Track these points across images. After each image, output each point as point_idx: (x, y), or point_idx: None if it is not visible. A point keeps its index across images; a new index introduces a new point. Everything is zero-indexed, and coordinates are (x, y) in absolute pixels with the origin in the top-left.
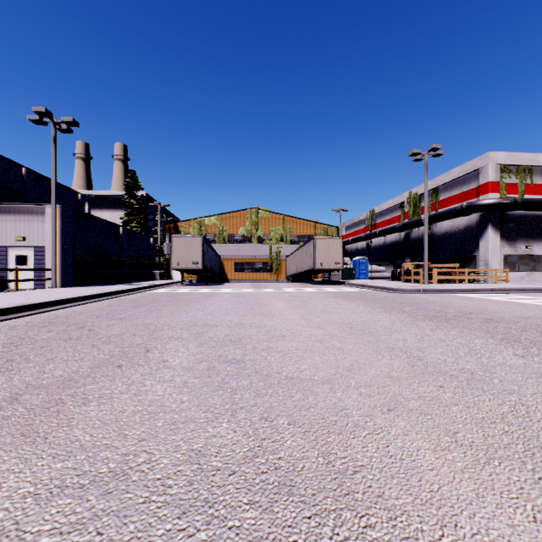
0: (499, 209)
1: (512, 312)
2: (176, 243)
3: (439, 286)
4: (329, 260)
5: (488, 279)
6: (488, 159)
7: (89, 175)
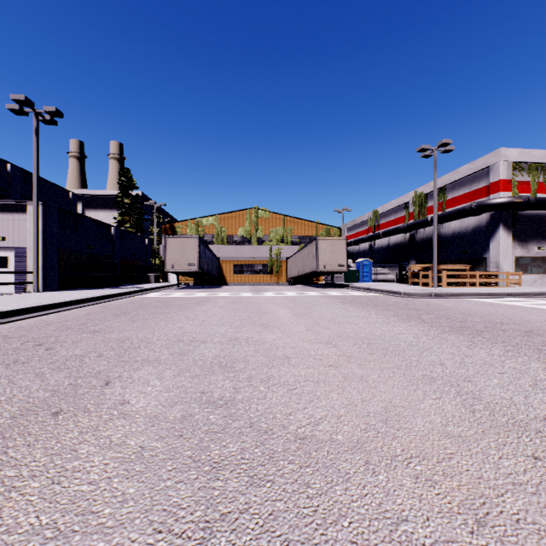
0: (511, 208)
1: None
2: (171, 244)
3: (450, 290)
4: (333, 262)
5: (499, 281)
6: (499, 156)
7: (83, 174)
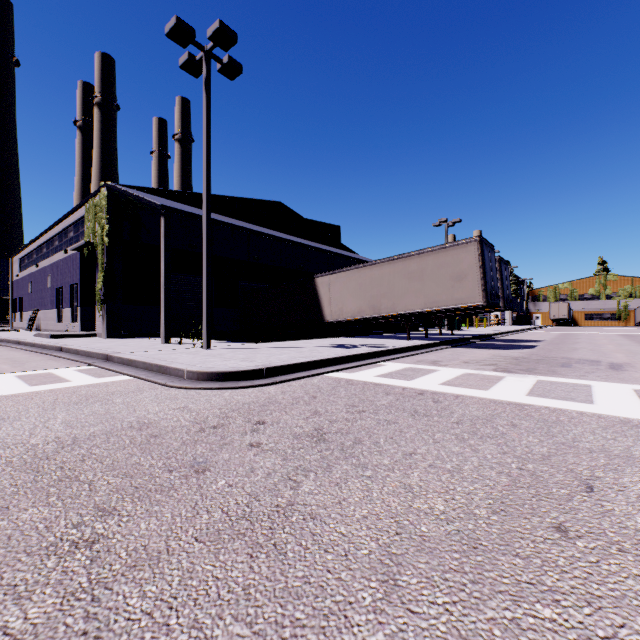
0: None
1: None
2: (552, 306)
3: None
4: None
5: None
6: None
7: None
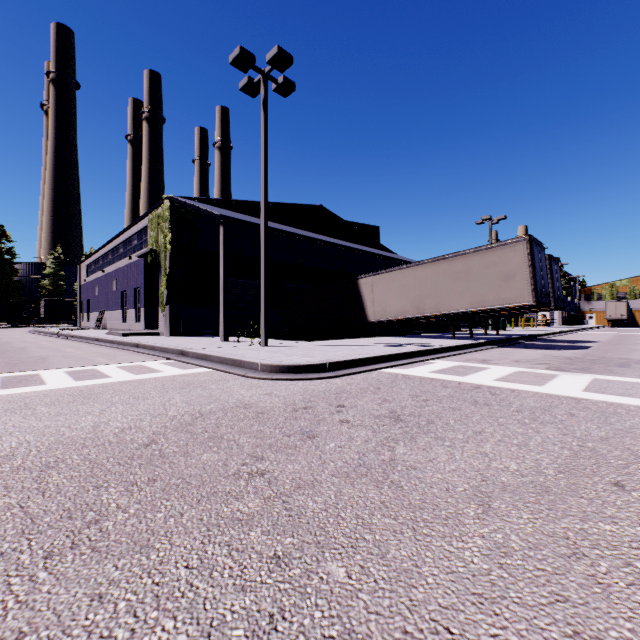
0: None
1: None
2: (608, 305)
3: None
4: None
5: None
6: None
7: None
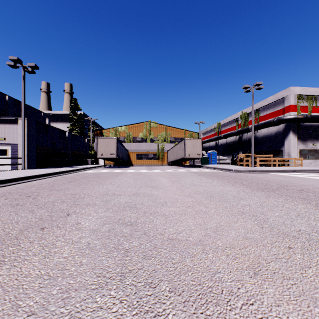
0: (296, 121)
1: (313, 185)
2: (100, 142)
3: (261, 168)
4: (194, 152)
5: (290, 164)
6: (290, 91)
7: (49, 102)
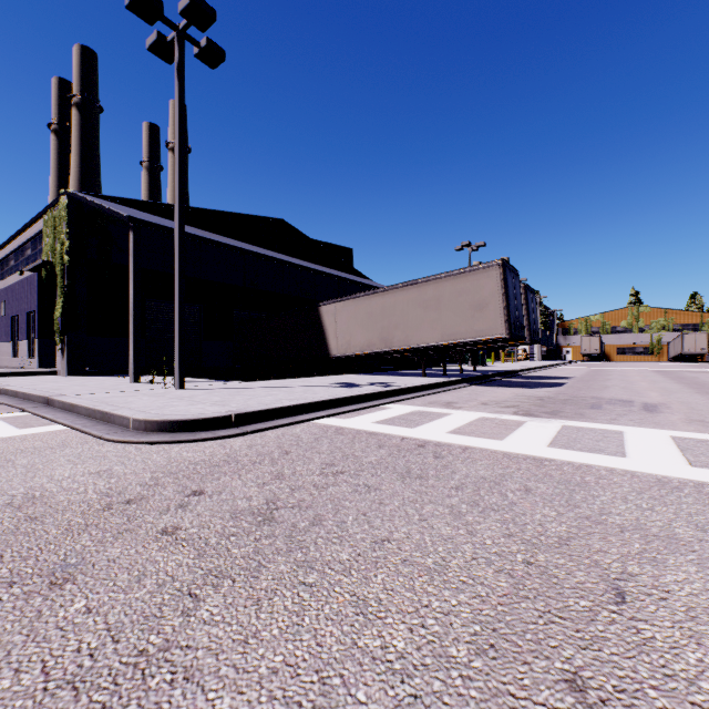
0: None
1: None
2: (583, 340)
3: None
4: (695, 347)
5: None
6: None
7: None
